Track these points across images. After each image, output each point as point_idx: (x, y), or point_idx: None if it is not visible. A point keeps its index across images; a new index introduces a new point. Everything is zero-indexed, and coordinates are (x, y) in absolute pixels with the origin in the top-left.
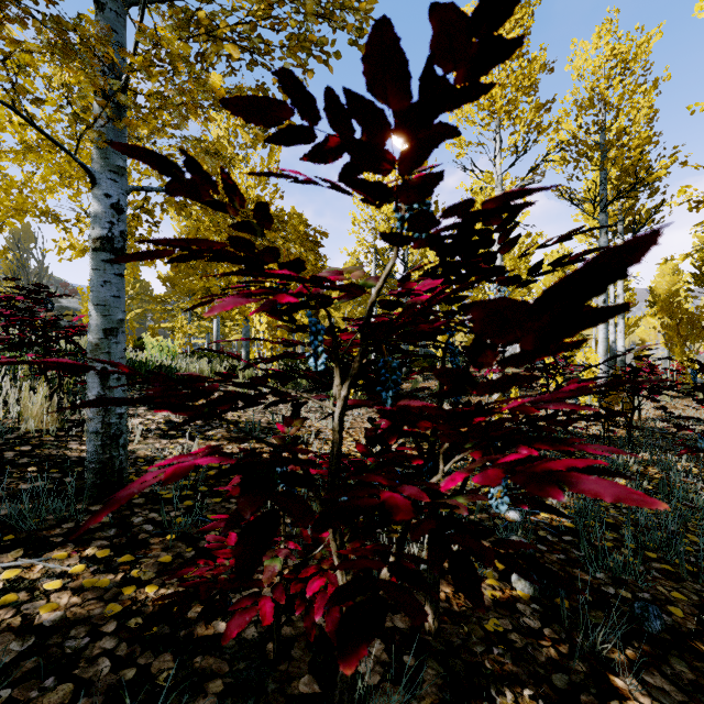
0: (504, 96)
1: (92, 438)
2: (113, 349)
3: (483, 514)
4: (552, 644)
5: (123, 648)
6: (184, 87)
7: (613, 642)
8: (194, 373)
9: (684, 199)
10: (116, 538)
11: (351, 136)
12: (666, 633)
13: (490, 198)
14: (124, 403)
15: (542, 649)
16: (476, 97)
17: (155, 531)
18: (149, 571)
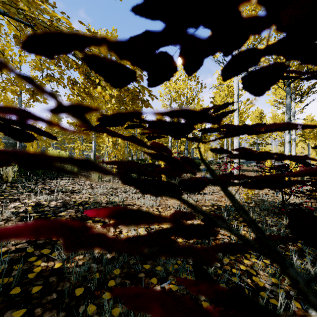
0: None
1: None
2: None
3: (289, 313)
4: None
5: None
6: None
7: None
8: None
9: None
10: None
11: None
12: None
13: None
14: None
15: None
16: None
17: None
18: None
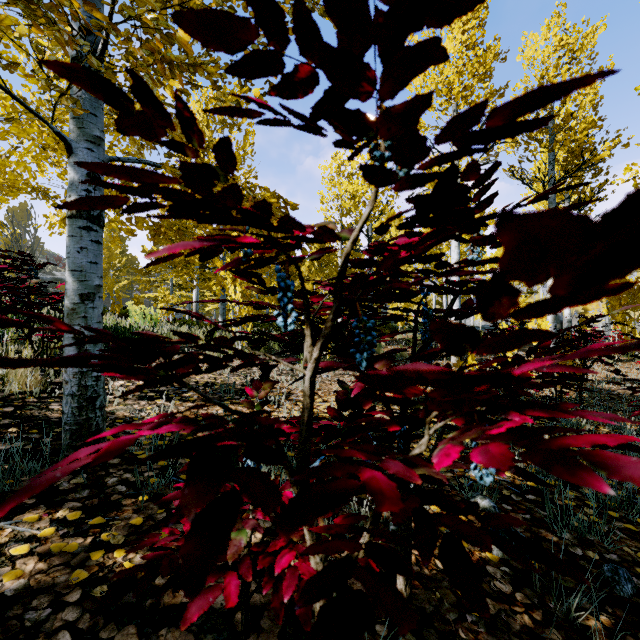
0: (461, 82)
1: (69, 400)
2: (90, 313)
3: (448, 473)
4: (525, 610)
5: (86, 620)
6: (152, 45)
7: (589, 610)
8: (150, 332)
9: (630, 176)
10: (88, 499)
11: (326, 45)
12: (637, 596)
13: (502, 106)
14: (52, 364)
15: (516, 616)
16: (472, 6)
17: (128, 492)
18: (119, 534)
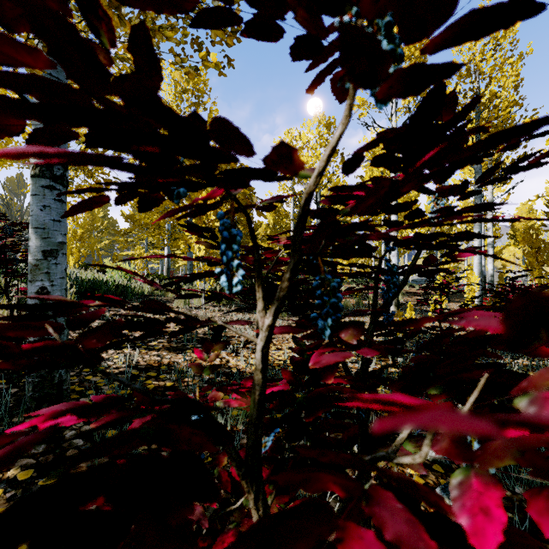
0: None
1: None
2: (53, 269)
3: None
4: None
5: None
6: None
7: None
8: (52, 296)
9: None
10: (43, 455)
11: None
12: None
13: None
14: None
15: None
16: None
17: (85, 447)
18: None
